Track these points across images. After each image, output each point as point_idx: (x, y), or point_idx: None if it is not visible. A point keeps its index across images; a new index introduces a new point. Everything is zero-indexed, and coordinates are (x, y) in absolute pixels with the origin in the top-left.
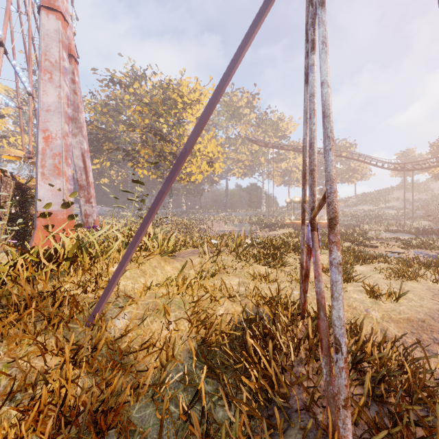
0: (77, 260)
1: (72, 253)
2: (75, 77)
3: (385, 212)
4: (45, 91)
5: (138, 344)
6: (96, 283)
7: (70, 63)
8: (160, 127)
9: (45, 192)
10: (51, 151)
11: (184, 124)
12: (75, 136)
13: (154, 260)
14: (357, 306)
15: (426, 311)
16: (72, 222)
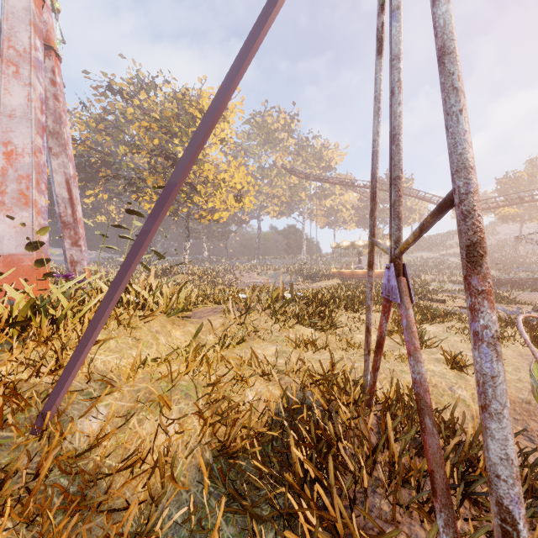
0: (31, 326)
1: (21, 314)
2: (56, 77)
3: (446, 260)
4: (8, 89)
5: (119, 459)
6: (57, 361)
7: (49, 58)
8: (174, 149)
9: (5, 228)
10: (16, 173)
11: (205, 147)
12: (57, 157)
13: (156, 322)
14: (438, 383)
15: (530, 387)
16: (45, 270)
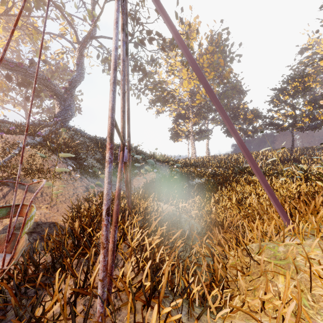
0: None
1: None
2: None
3: None
4: None
5: None
6: None
7: None
8: None
9: None
10: None
11: None
12: None
13: None
14: None
15: None
16: None
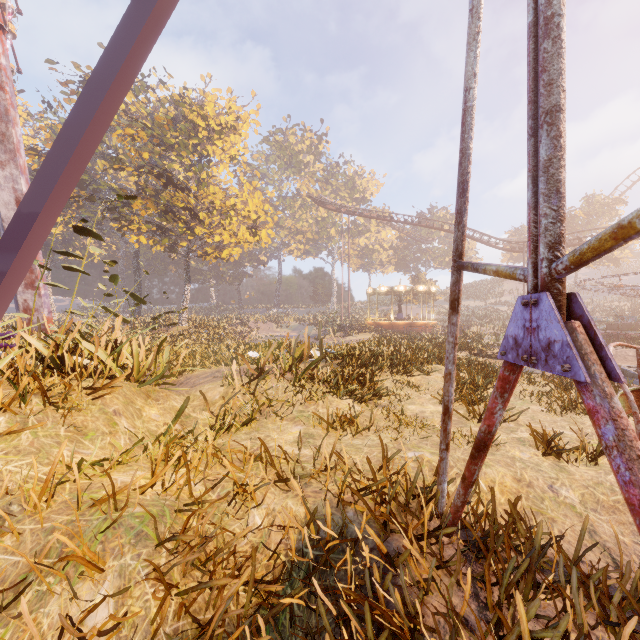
0: None
1: None
2: (0, 57)
3: (496, 309)
4: None
5: None
6: None
7: None
8: (170, 166)
9: None
10: None
11: (211, 165)
12: (2, 167)
13: (117, 397)
14: (533, 480)
15: None
16: None
